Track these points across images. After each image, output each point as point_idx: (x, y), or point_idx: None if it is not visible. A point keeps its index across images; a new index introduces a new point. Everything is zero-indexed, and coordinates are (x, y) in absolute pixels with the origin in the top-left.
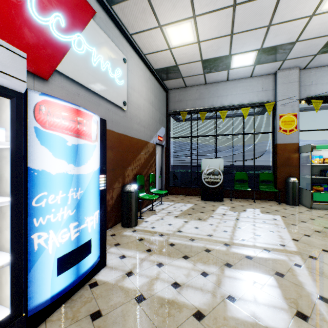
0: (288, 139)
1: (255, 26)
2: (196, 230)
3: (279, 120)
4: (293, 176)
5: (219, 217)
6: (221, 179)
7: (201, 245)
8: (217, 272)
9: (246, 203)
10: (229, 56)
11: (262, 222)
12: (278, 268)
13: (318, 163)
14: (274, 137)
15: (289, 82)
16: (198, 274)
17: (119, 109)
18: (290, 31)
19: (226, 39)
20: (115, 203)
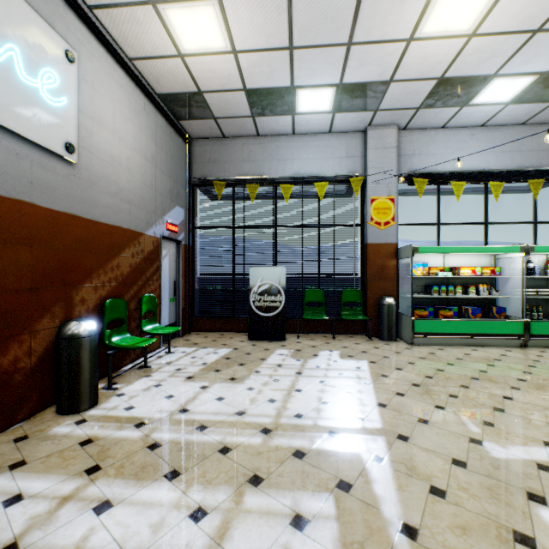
0: (383, 237)
1: (328, 40)
2: (218, 404)
3: (370, 206)
4: (389, 295)
5: (269, 371)
6: (282, 301)
7: (216, 438)
8: (227, 505)
9: (321, 341)
10: (292, 90)
11: (338, 375)
12: (345, 472)
13: (421, 275)
14: (364, 233)
15: (384, 147)
16: (184, 517)
17: (53, 158)
18: (381, 60)
19: (283, 55)
20: (39, 364)
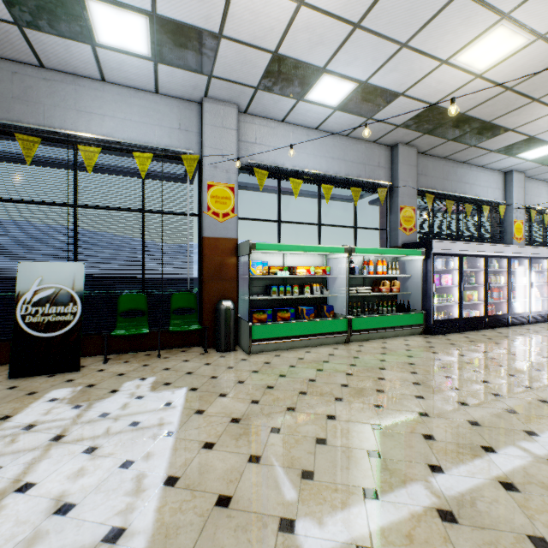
0: (222, 230)
1: None
2: None
3: (207, 193)
4: (229, 297)
5: None
6: (76, 313)
7: None
8: None
9: (138, 363)
10: None
11: (130, 426)
12: None
13: (261, 274)
14: (202, 225)
15: (223, 126)
16: None
17: None
18: None
19: None
20: None
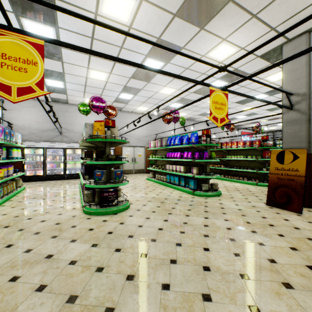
0: None
1: None
2: None
3: None
4: None
5: None
6: None
7: None
8: None
9: None
10: None
11: None
12: None
13: None
14: None
15: None
16: None
17: None
18: None
19: None
20: None
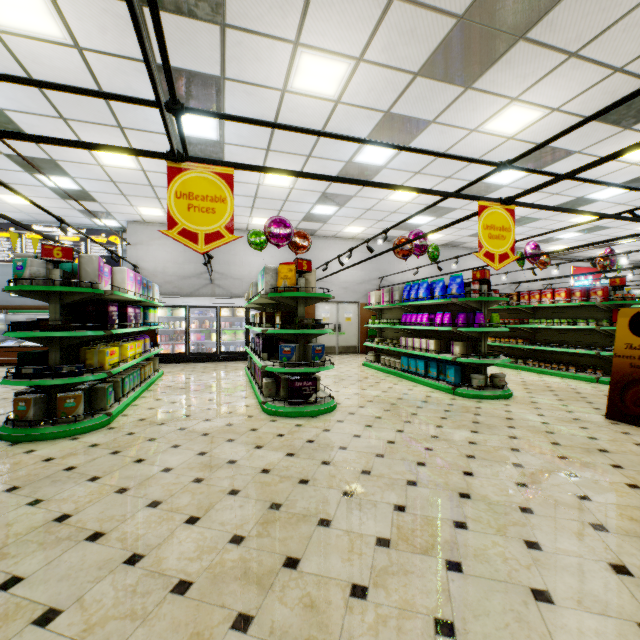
0: None
1: None
2: None
3: None
4: None
5: None
6: None
7: None
8: None
9: None
10: None
11: None
12: None
13: None
14: None
15: None
16: None
17: None
18: None
19: None
20: None
